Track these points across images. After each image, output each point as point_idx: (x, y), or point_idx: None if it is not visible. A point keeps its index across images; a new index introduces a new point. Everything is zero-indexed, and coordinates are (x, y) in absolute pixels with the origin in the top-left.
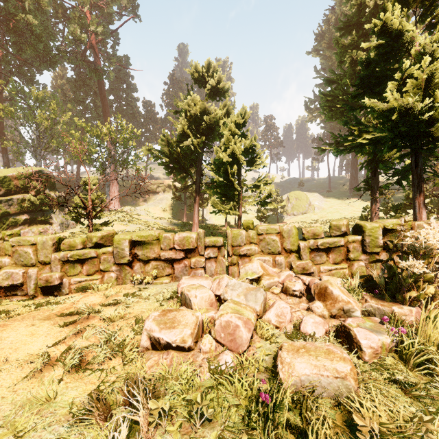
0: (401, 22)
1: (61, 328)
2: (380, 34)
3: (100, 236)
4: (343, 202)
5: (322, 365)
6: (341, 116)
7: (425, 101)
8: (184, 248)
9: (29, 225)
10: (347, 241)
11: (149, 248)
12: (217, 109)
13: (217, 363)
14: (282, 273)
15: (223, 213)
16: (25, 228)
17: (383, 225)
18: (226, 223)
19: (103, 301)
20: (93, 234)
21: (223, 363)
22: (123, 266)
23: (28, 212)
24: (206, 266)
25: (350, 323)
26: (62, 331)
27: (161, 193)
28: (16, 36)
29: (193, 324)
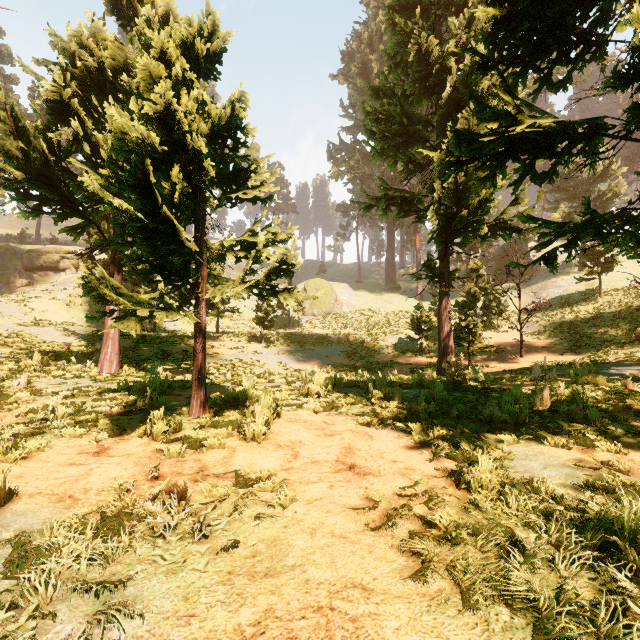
0: None
1: None
2: None
3: None
4: (379, 298)
5: None
6: (396, 153)
7: None
8: None
9: None
10: None
11: None
12: None
13: None
14: None
15: (131, 321)
16: None
17: None
18: None
19: None
20: None
21: None
22: None
23: None
24: None
25: None
26: None
27: (70, 272)
28: None
29: None
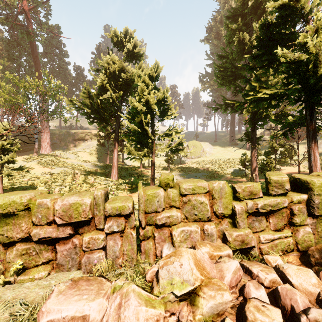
0: None
1: None
2: None
3: None
4: (225, 149)
5: None
6: (229, 84)
7: None
8: (70, 221)
9: None
10: (291, 201)
11: (11, 224)
12: (134, 70)
13: None
14: (224, 264)
15: (138, 159)
16: None
17: None
18: (141, 165)
19: None
20: None
21: None
22: None
23: None
24: (106, 245)
25: None
26: None
27: (89, 140)
28: None
29: None
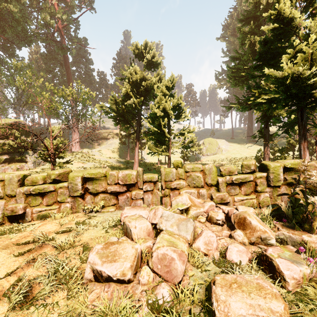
0: (291, 11)
1: (15, 258)
2: (275, 20)
3: (57, 173)
4: (242, 146)
5: (257, 304)
6: (242, 84)
7: (312, 69)
8: (126, 183)
9: (8, 163)
10: (255, 177)
11: (98, 183)
12: (152, 77)
13: (155, 298)
14: (205, 203)
15: (157, 154)
16: (5, 165)
17: (284, 164)
18: (159, 161)
19: (57, 229)
20: (52, 172)
21: (160, 297)
22: (76, 198)
23: (8, 153)
24: (144, 197)
25: (272, 253)
26: (16, 261)
27: (111, 139)
28: (1, 20)
29: (132, 256)
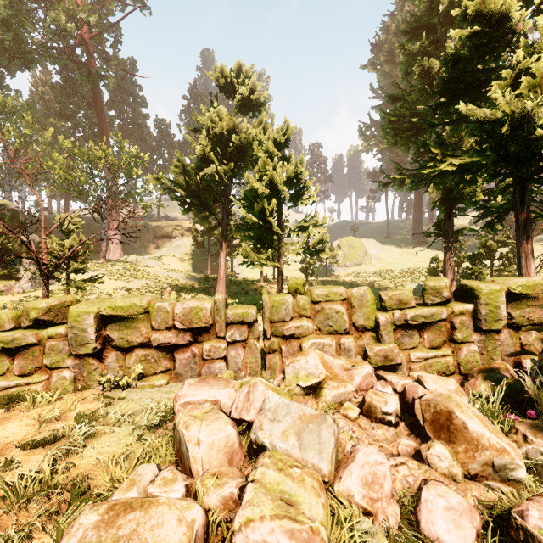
0: (504, 2)
1: None
2: (475, 19)
3: (45, 307)
4: (405, 251)
5: None
6: (407, 142)
7: None
8: (191, 327)
9: None
10: (451, 312)
11: (131, 327)
12: (250, 127)
13: None
14: (355, 370)
15: (258, 266)
16: None
17: (507, 287)
18: (262, 277)
19: (29, 435)
20: (31, 305)
21: None
22: (85, 358)
23: None
24: (228, 355)
25: (542, 527)
26: None
27: (178, 238)
28: None
29: None
